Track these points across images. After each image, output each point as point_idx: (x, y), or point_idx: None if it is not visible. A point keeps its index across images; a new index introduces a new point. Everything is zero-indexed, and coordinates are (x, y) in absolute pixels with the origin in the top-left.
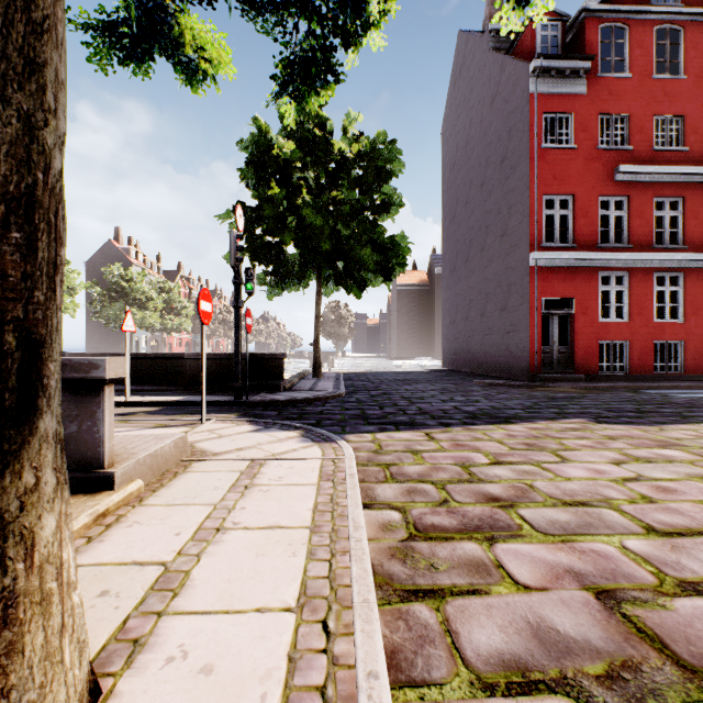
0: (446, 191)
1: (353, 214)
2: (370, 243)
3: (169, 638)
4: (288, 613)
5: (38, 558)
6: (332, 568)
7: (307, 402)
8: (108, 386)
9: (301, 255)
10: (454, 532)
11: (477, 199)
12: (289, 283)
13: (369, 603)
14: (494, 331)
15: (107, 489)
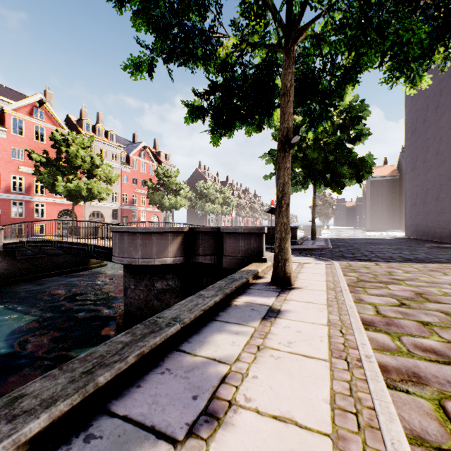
0: (408, 113)
1: (336, 148)
2: (347, 162)
3: (300, 281)
4: (324, 281)
5: (290, 255)
6: (333, 279)
7: (311, 250)
8: (264, 234)
9: (304, 172)
10: (374, 282)
11: (432, 118)
12: (296, 188)
13: (343, 282)
14: (446, 211)
15: (264, 262)
